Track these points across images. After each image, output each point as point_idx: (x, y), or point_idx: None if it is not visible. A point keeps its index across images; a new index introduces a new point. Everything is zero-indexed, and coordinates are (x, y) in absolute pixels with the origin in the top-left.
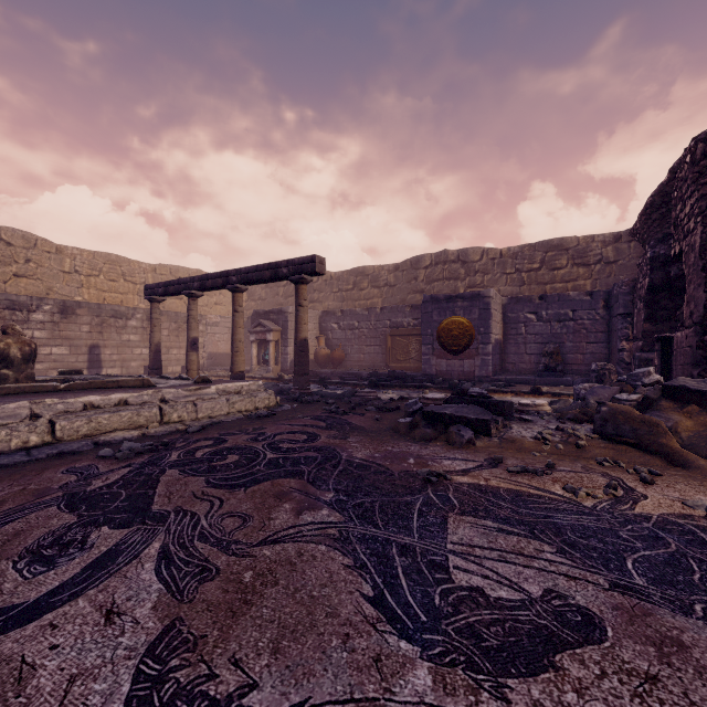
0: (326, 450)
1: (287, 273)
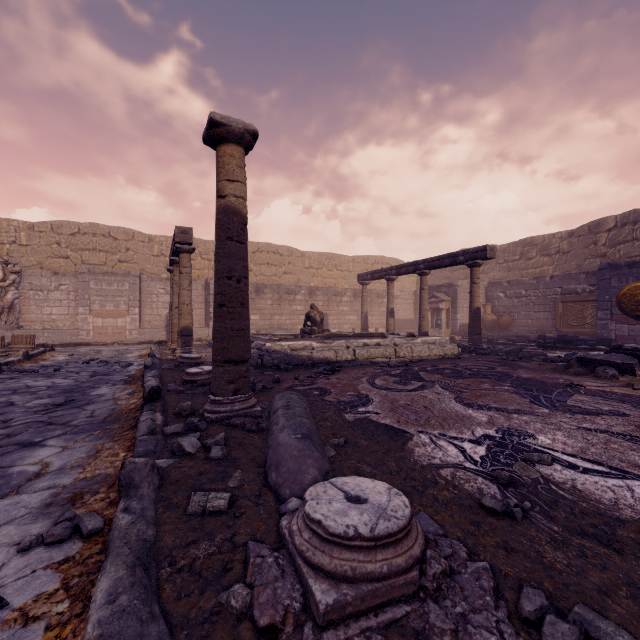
0: (502, 373)
1: (463, 260)
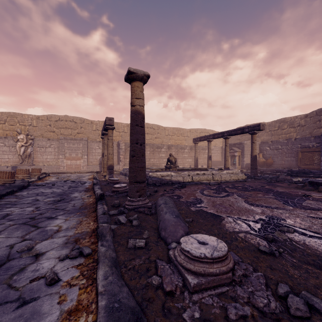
0: (268, 188)
1: (247, 131)
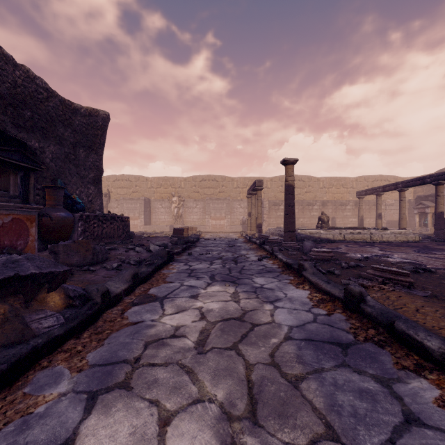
0: (426, 246)
1: (429, 181)
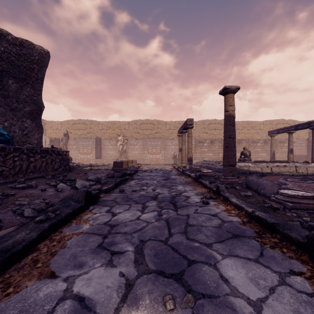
0: None
1: None
